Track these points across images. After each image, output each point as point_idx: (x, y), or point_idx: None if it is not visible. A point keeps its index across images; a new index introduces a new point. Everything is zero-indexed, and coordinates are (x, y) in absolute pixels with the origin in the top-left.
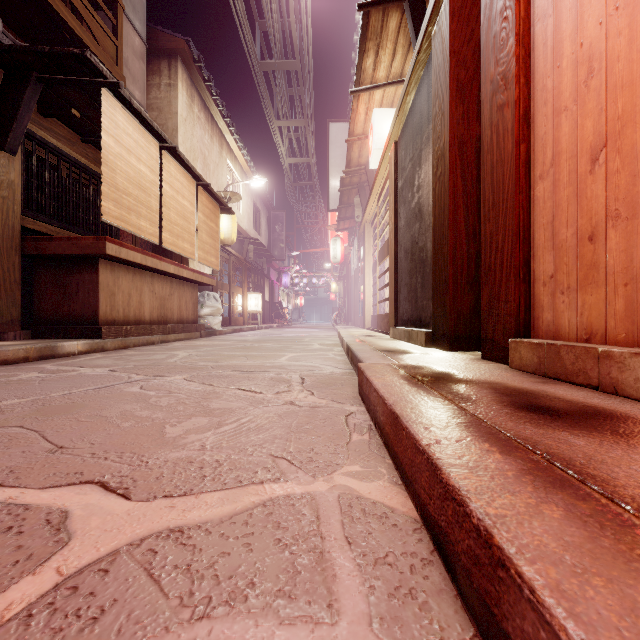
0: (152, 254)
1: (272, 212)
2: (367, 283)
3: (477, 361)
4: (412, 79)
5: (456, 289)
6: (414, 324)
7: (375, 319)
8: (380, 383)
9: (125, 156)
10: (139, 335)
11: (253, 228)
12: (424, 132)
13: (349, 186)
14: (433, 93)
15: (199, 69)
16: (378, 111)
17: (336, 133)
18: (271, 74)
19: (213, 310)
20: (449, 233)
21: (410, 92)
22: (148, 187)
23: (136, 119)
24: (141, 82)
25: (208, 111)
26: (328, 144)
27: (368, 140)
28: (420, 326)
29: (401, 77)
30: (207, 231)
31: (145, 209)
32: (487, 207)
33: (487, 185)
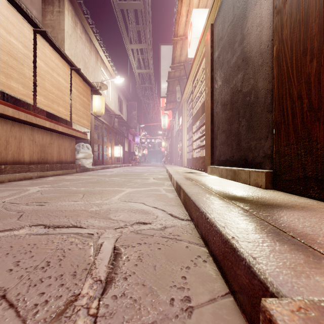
0: (26, 110)
1: (129, 102)
2: (184, 138)
3: None
4: None
5: None
6: (235, 164)
7: (190, 161)
8: None
9: None
10: (15, 172)
11: (118, 110)
12: None
13: (173, 78)
14: None
15: (80, 5)
16: (196, 10)
17: (165, 51)
18: (126, 15)
19: (86, 155)
20: None
21: None
22: (20, 57)
23: None
24: (37, 5)
25: (87, 35)
26: (160, 58)
27: (187, 41)
28: (245, 166)
29: None
30: (80, 102)
31: (17, 74)
32: None
33: None
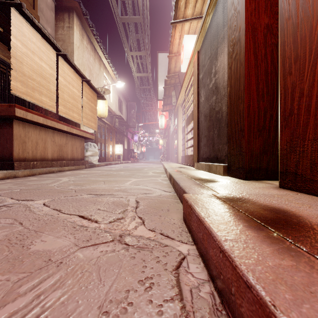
0: (51, 118)
1: (129, 102)
2: (179, 138)
3: (281, 190)
4: (211, 3)
5: (250, 135)
6: (212, 160)
7: (184, 158)
8: (224, 236)
9: (30, 55)
10: (43, 167)
11: (118, 110)
12: (220, 35)
13: (169, 85)
14: (229, 2)
15: (86, 20)
16: (187, 36)
17: (162, 58)
18: (127, 26)
19: (93, 153)
20: (245, 94)
21: (209, 13)
22: (48, 77)
23: (39, 34)
24: (51, 23)
25: (92, 45)
26: (158, 64)
27: (180, 57)
28: (216, 162)
29: (201, 15)
30: (89, 108)
31: (45, 90)
32: (288, 63)
33: (288, 45)
